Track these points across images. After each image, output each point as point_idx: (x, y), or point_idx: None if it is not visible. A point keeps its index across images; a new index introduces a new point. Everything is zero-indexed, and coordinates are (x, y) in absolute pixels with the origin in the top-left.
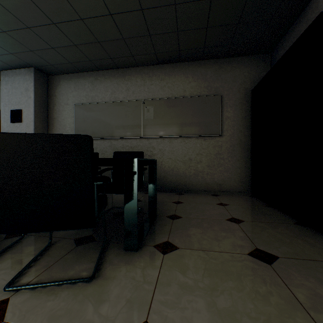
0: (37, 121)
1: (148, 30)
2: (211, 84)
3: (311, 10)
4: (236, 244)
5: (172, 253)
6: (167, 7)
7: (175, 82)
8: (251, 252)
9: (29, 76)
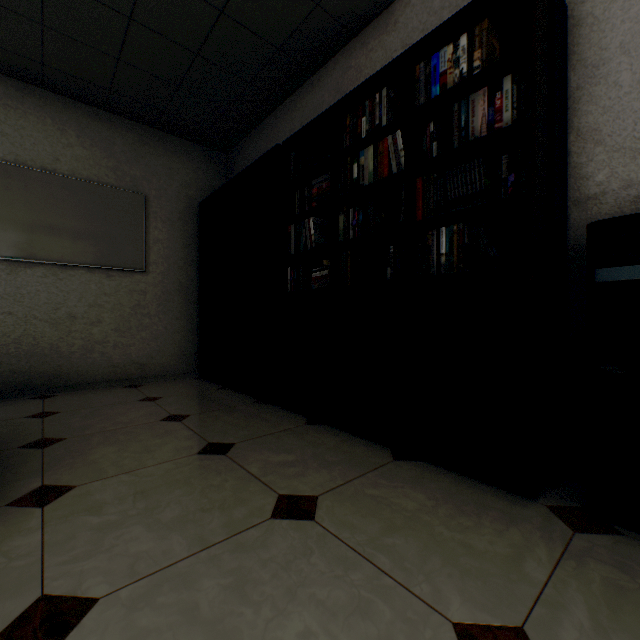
0: None
1: None
2: (124, 166)
3: (272, 127)
4: (181, 447)
5: (64, 498)
6: None
7: (27, 129)
8: (202, 450)
9: None
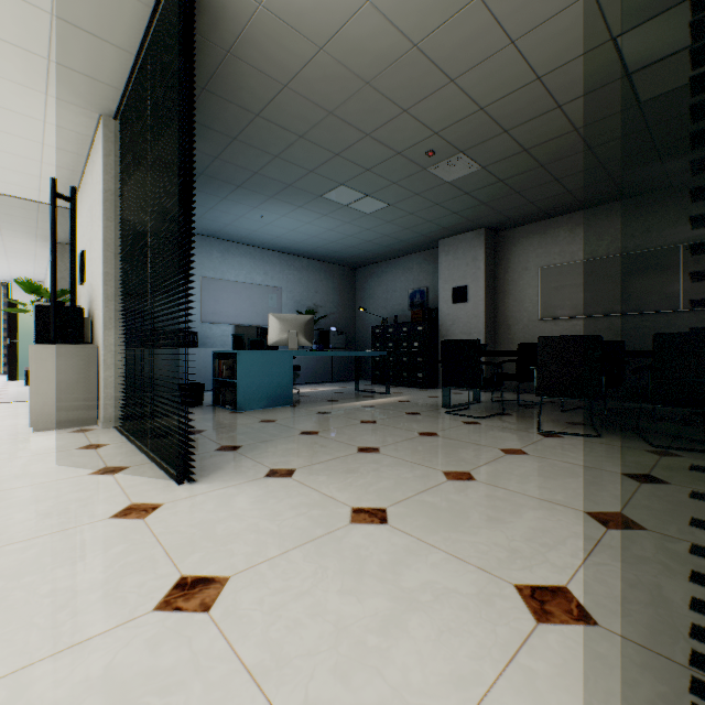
0: (486, 299)
1: None
2: None
3: None
4: None
5: None
6: None
7: None
8: None
9: (476, 241)
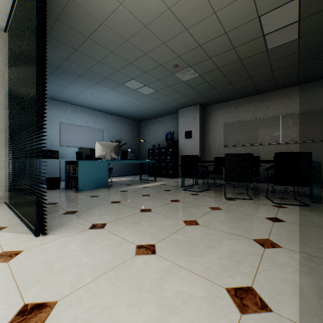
0: (200, 137)
1: (297, 71)
2: None
3: None
4: None
5: None
6: (320, 58)
7: (314, 97)
8: None
9: (196, 110)
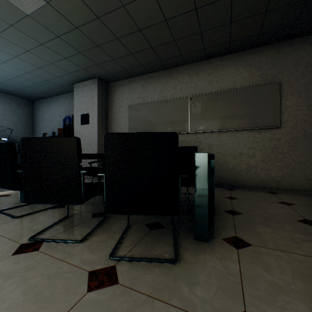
0: (99, 122)
1: (199, 28)
2: (266, 71)
3: None
4: None
5: (246, 249)
6: (222, 1)
7: (224, 75)
8: None
9: (93, 86)
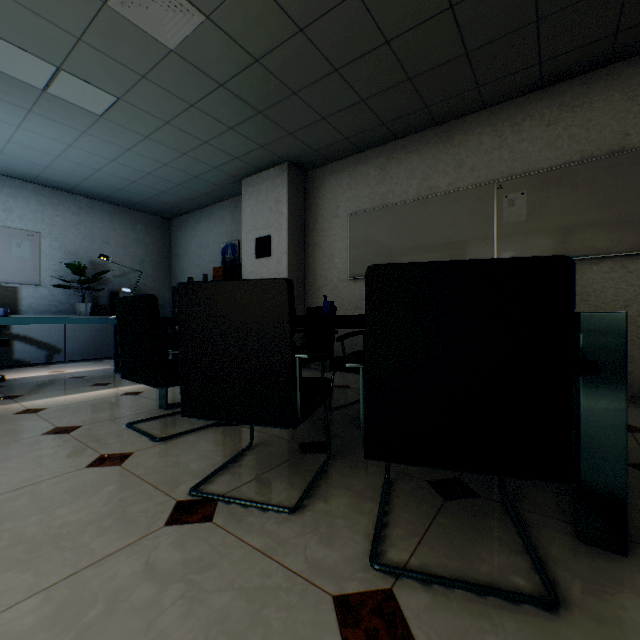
0: (291, 252)
1: (535, 10)
2: None
3: None
4: None
5: None
6: None
7: (591, 120)
8: None
9: (280, 180)
